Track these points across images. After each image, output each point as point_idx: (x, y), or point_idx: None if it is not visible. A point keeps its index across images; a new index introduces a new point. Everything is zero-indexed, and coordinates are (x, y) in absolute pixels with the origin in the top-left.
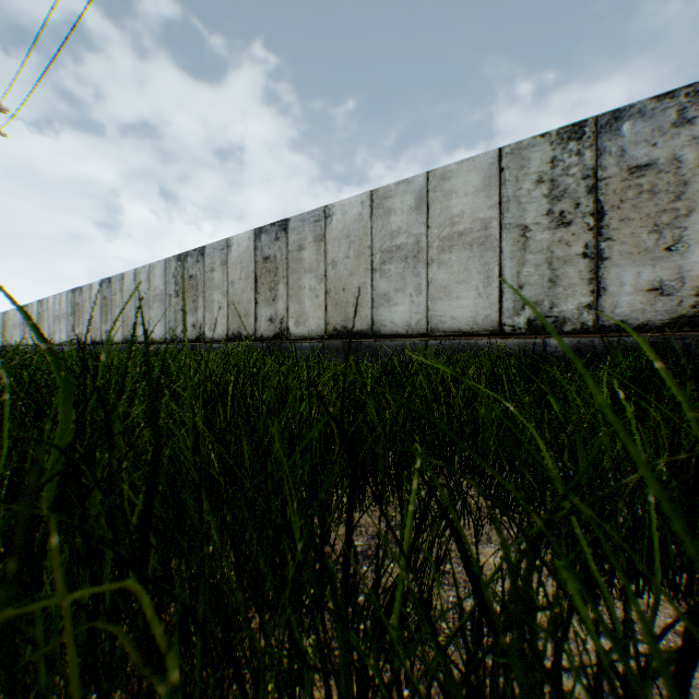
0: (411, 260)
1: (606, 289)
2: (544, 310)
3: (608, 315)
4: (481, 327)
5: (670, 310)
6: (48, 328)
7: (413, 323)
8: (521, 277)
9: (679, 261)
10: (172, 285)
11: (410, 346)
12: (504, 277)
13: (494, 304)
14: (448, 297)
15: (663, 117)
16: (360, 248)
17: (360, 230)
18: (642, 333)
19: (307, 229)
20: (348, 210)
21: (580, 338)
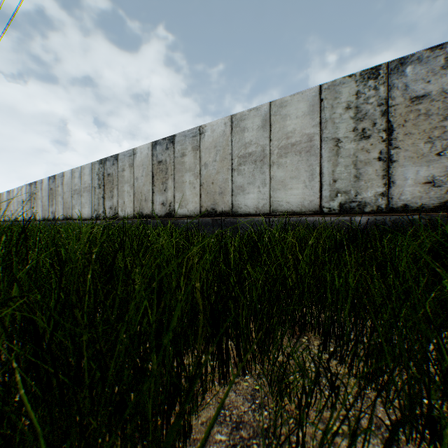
0: (258, 163)
1: (395, 183)
2: (351, 197)
3: (396, 200)
4: (307, 208)
5: (439, 197)
6: (13, 209)
7: (260, 206)
8: (335, 174)
9: (446, 163)
10: (96, 180)
11: (259, 222)
12: (323, 174)
13: (316, 193)
14: (284, 188)
15: (435, 62)
16: (224, 154)
17: (224, 143)
18: (420, 213)
19: (187, 142)
20: (216, 128)
21: (376, 216)
